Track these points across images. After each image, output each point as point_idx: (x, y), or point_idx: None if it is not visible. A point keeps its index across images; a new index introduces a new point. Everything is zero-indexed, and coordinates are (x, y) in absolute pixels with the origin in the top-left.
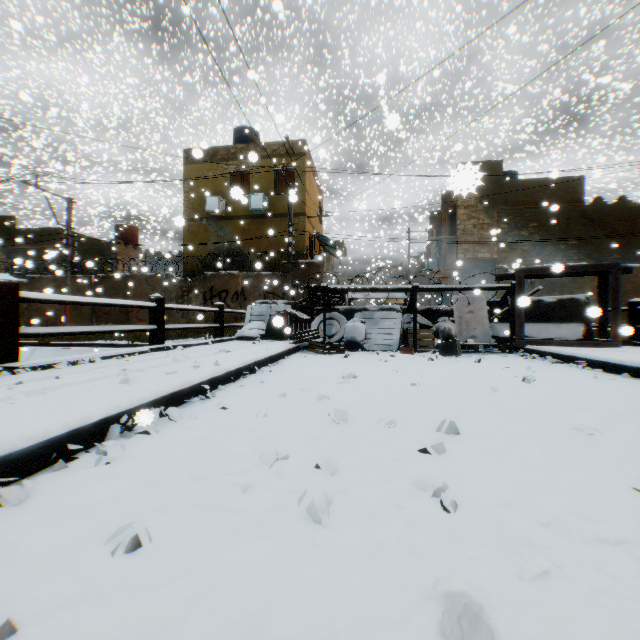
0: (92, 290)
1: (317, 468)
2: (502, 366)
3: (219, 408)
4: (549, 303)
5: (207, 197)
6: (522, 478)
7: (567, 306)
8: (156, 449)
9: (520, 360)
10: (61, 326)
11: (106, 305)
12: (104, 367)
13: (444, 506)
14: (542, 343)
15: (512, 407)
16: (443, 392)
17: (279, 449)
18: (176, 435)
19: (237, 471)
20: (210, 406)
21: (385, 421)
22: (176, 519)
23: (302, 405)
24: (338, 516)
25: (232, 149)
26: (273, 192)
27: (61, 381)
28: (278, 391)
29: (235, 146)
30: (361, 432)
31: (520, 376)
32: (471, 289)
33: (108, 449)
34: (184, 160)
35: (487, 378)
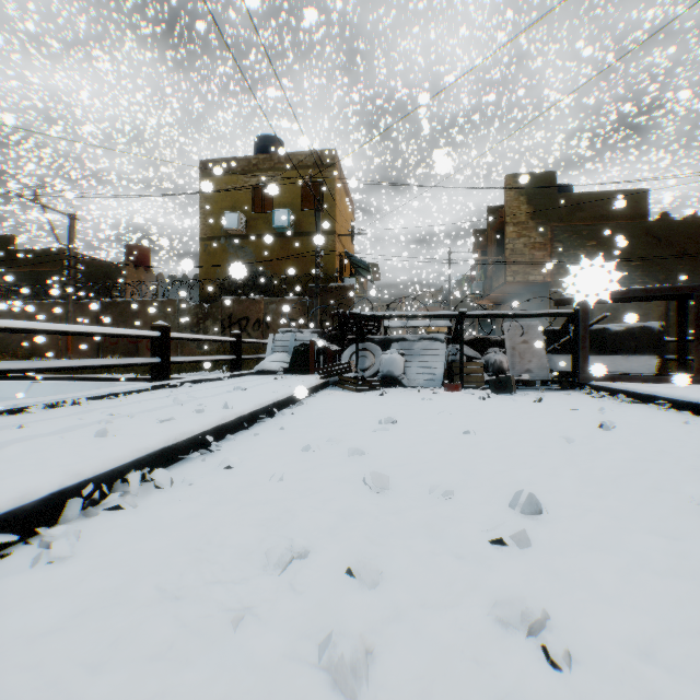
0: (97, 317)
1: (349, 574)
2: (568, 407)
3: (223, 468)
4: (616, 332)
5: (225, 213)
6: (654, 596)
7: (638, 335)
8: (124, 537)
9: (587, 399)
10: (63, 357)
11: (97, 335)
12: (87, 411)
13: (552, 660)
14: (611, 379)
15: (599, 467)
16: (506, 444)
17: (295, 539)
18: (158, 512)
19: (232, 579)
20: (212, 464)
21: (438, 488)
22: (118, 690)
23: (329, 463)
24: (383, 680)
25: (253, 160)
26: (299, 208)
27: (24, 432)
28: (300, 442)
29: (257, 156)
30: (408, 507)
31: (594, 421)
32: (527, 316)
33: (58, 537)
34: (200, 172)
35: (555, 423)
